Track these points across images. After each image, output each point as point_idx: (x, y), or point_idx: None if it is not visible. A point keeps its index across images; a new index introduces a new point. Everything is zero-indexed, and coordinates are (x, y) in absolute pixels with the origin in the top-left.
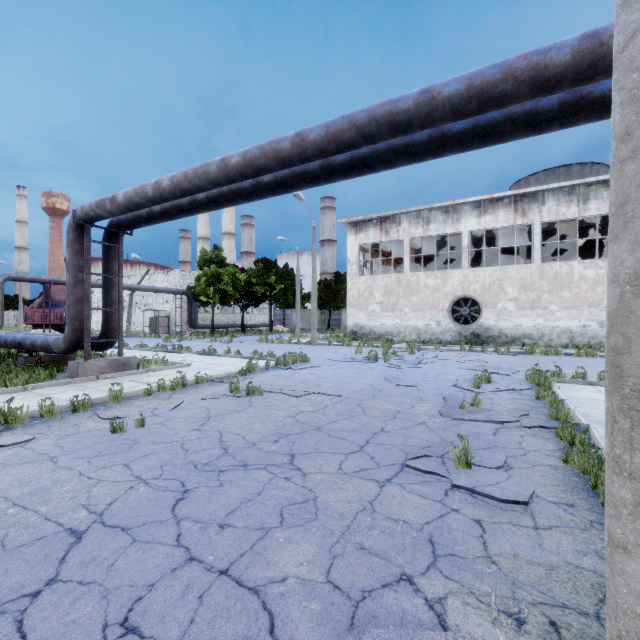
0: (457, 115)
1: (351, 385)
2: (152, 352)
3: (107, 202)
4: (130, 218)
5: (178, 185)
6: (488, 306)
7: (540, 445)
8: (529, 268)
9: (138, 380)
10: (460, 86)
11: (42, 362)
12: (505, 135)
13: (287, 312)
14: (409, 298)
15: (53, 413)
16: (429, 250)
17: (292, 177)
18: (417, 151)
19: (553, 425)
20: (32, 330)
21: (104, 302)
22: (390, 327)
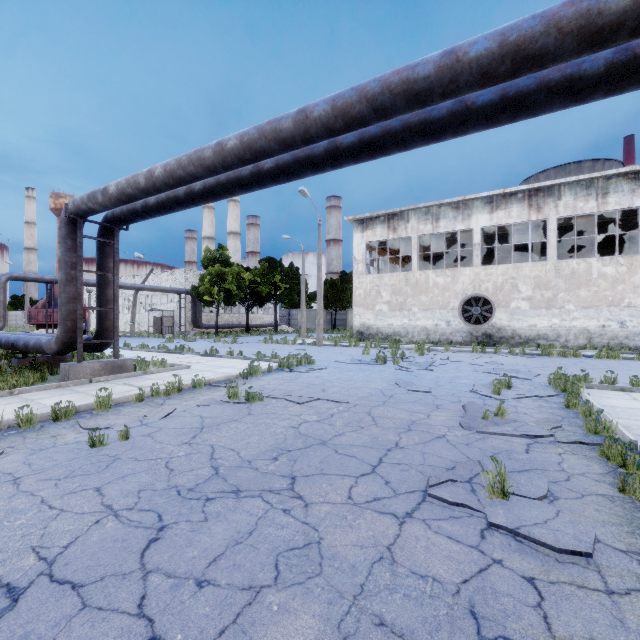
0: (486, 80)
1: (359, 390)
2: (153, 353)
3: (99, 194)
4: (125, 212)
5: (171, 173)
6: (501, 305)
7: (584, 467)
8: (544, 266)
9: (132, 383)
10: (491, 43)
11: (34, 364)
12: (539, 106)
13: (292, 312)
14: (418, 297)
15: (31, 422)
16: (437, 248)
17: (295, 163)
18: (435, 128)
19: (594, 441)
20: (36, 330)
21: (99, 301)
22: (398, 327)
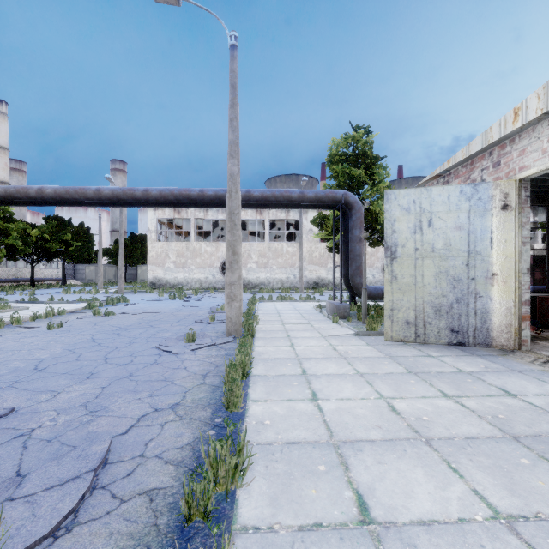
0: (212, 202)
1: (164, 309)
2: None
3: None
4: None
5: (60, 195)
6: (243, 266)
7: None
8: (263, 245)
9: (3, 316)
10: (213, 194)
11: None
12: None
13: (78, 267)
14: (195, 259)
15: None
16: (209, 224)
17: (136, 202)
18: (199, 205)
19: None
20: None
21: None
22: (181, 279)
